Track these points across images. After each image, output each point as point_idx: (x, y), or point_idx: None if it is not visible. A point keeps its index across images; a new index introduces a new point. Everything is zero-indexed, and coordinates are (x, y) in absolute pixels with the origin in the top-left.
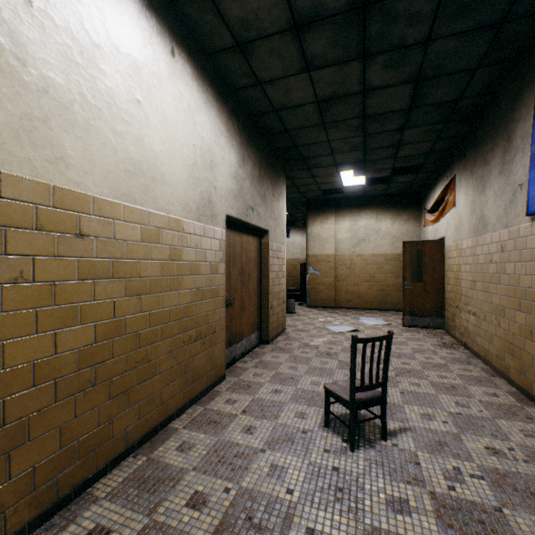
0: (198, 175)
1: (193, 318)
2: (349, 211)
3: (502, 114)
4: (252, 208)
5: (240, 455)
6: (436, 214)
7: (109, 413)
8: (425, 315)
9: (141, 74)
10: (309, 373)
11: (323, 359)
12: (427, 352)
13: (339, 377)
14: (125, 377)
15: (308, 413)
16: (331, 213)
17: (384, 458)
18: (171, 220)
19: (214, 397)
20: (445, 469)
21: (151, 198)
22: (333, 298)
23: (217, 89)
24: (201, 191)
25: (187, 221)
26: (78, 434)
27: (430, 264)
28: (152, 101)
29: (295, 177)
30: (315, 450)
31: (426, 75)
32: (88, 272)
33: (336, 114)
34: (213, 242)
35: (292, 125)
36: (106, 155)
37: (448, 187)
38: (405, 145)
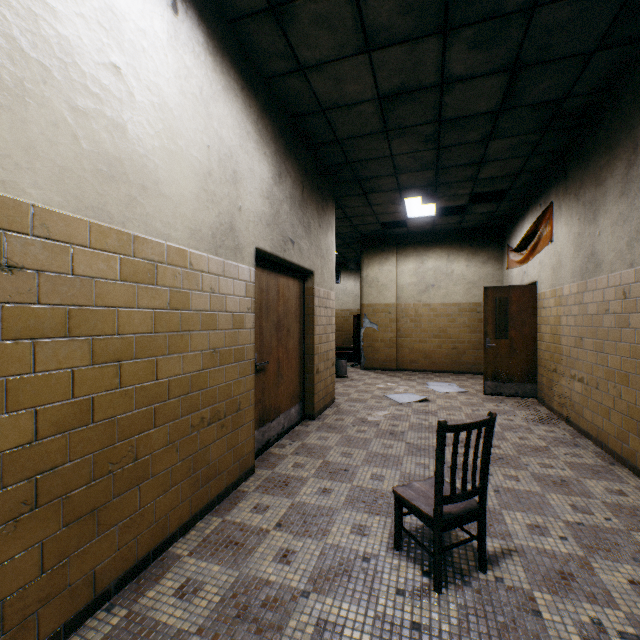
0: (214, 190)
1: (207, 391)
2: (413, 249)
3: (625, 116)
4: (292, 241)
5: (271, 602)
6: (525, 253)
7: (62, 548)
8: (511, 380)
9: (122, 28)
10: (369, 462)
11: (386, 440)
12: (520, 429)
13: (409, 468)
14: (93, 488)
15: (370, 526)
16: (392, 252)
17: (487, 604)
18: (172, 250)
19: (237, 501)
20: (581, 623)
21: (139, 216)
22: (394, 357)
23: (243, 73)
24: (218, 213)
25: (198, 254)
26: (2, 592)
27: (519, 316)
28: (140, 72)
29: (347, 205)
30: (383, 591)
31: (526, 61)
32: (22, 326)
33: (403, 117)
34: (237, 285)
35: (345, 133)
36: (58, 143)
37: (542, 218)
38: (489, 163)
